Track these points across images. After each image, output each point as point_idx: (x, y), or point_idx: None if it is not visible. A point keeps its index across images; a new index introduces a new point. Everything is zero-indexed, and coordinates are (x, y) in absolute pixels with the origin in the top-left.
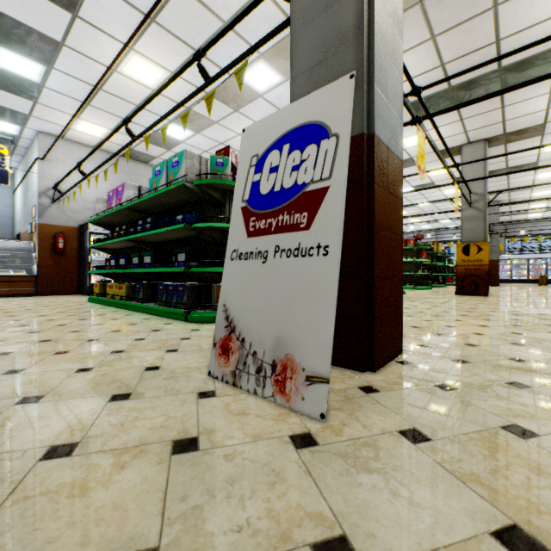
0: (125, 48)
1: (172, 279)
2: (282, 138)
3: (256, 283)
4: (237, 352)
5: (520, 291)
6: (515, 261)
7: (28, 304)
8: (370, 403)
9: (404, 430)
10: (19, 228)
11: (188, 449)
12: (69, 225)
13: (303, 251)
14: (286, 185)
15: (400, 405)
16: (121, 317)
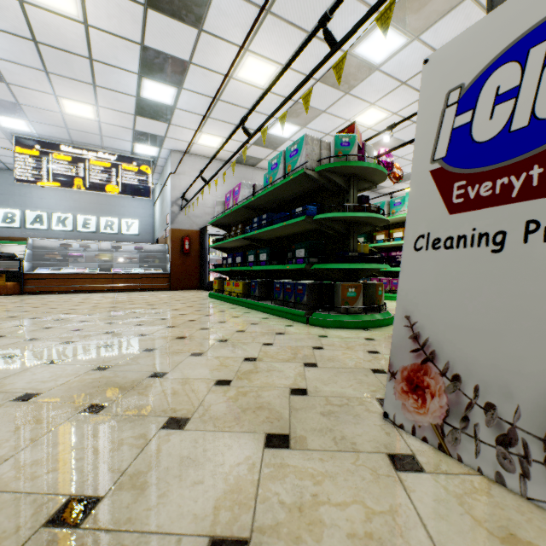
0: (243, 45)
1: (285, 277)
2: (524, 38)
3: (478, 286)
4: (442, 396)
5: None
6: None
7: (164, 298)
8: None
9: None
10: (157, 234)
11: None
12: (192, 229)
13: None
14: (545, 113)
15: None
16: (240, 314)
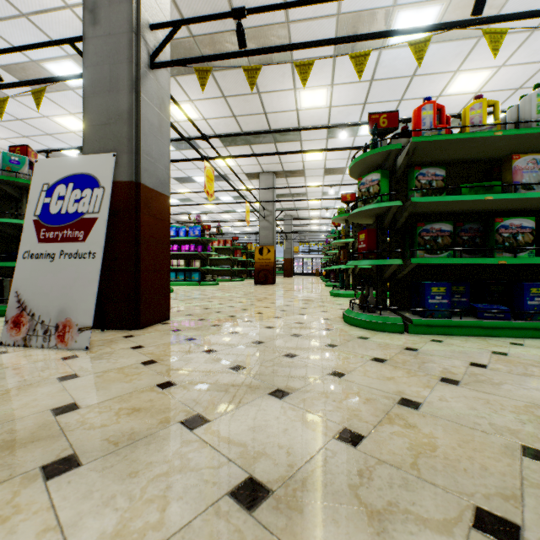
0: None
1: None
2: (69, 177)
3: (45, 275)
4: (28, 324)
5: (298, 281)
6: (305, 259)
7: None
8: (124, 341)
9: (134, 347)
10: None
11: None
12: None
13: (80, 255)
14: (70, 211)
15: (142, 339)
16: None
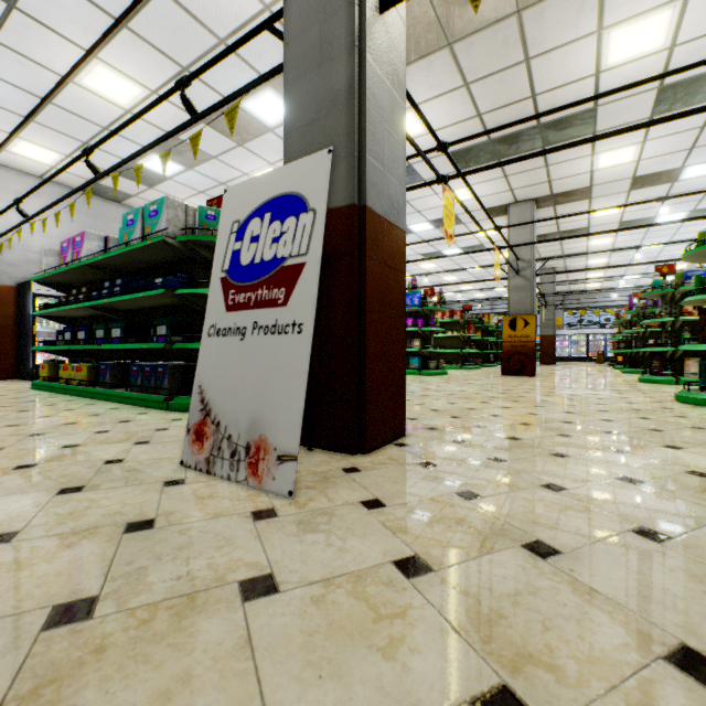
0: (84, 59)
1: (151, 358)
2: (264, 205)
3: (233, 362)
4: (212, 437)
5: (572, 370)
6: (574, 336)
7: None
8: (346, 481)
9: (365, 501)
10: None
11: (142, 529)
12: (1, 284)
13: (280, 329)
14: (266, 257)
15: (375, 481)
16: (79, 407)
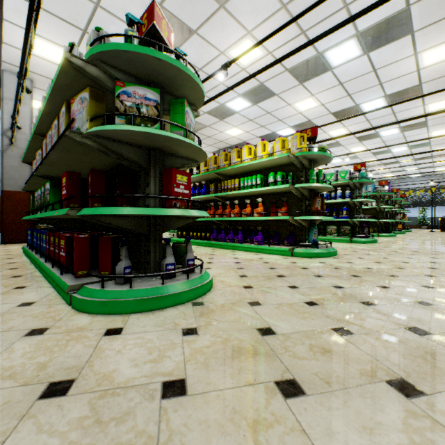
0: None
1: None
2: None
3: None
4: None
5: None
6: None
7: None
8: None
9: None
10: None
11: None
12: None
13: None
14: None
15: None
16: None
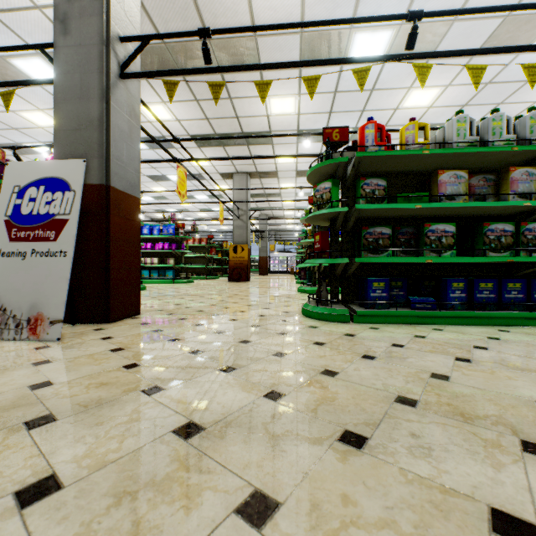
0: None
1: None
2: (40, 181)
3: (17, 272)
4: None
5: (272, 278)
6: (281, 258)
7: None
8: (95, 333)
9: (103, 338)
10: None
11: None
12: None
13: (52, 254)
14: (42, 212)
15: (112, 331)
16: None
